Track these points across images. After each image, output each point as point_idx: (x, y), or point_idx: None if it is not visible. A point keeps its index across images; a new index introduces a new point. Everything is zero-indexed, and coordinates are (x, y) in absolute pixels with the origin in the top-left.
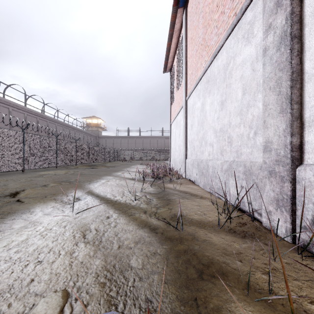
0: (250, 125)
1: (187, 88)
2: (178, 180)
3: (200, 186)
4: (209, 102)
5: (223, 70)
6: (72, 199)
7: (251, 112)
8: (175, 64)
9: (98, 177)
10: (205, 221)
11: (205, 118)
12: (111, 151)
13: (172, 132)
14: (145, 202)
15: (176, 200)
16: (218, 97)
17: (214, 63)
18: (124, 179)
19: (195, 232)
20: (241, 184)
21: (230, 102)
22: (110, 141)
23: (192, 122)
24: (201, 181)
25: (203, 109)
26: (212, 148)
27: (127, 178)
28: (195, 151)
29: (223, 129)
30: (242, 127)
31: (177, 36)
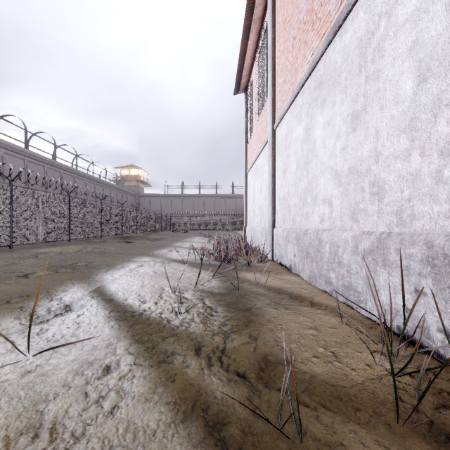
0: (447, 149)
1: (275, 109)
2: (261, 265)
3: (302, 276)
4: (323, 123)
5: (358, 50)
6: (55, 310)
7: (448, 116)
8: (254, 76)
9: (127, 259)
10: (348, 386)
11: (312, 154)
12: (156, 217)
13: (248, 185)
14: (201, 317)
15: (264, 313)
16: (345, 107)
17: (333, 44)
18: (170, 262)
19: (337, 443)
20: (415, 285)
21: (377, 109)
22: (156, 201)
23: (285, 165)
24: (305, 269)
25: (309, 137)
26: (330, 208)
27: (174, 261)
28: (291, 215)
29: (358, 168)
30: (415, 157)
31: (257, 29)
